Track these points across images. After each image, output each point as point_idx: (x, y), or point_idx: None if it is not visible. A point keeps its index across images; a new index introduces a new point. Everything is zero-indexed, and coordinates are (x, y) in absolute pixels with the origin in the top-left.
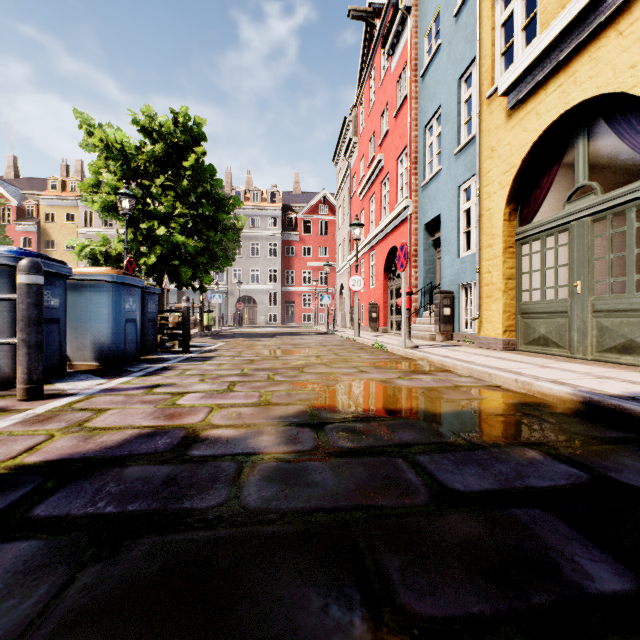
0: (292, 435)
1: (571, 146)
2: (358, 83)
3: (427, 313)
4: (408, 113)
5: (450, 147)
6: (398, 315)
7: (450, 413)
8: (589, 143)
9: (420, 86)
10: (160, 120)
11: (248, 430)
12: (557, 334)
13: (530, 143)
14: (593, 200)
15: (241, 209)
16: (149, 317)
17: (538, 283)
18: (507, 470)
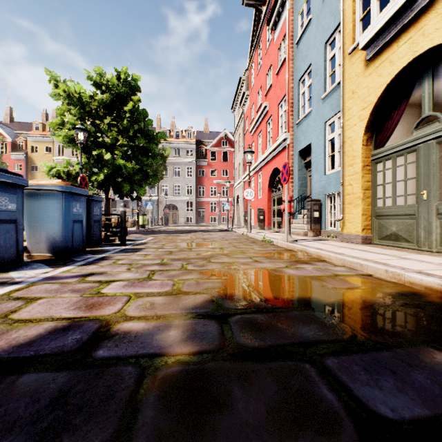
0: (198, 329)
1: (418, 86)
2: (249, 52)
3: (301, 216)
4: (286, 71)
5: (318, 94)
6: (279, 217)
7: (339, 303)
8: (433, 82)
9: (295, 51)
10: (108, 77)
11: (157, 323)
12: (406, 232)
13: (384, 85)
14: (438, 126)
15: (167, 143)
16: (94, 218)
17: (390, 192)
18: (427, 382)
